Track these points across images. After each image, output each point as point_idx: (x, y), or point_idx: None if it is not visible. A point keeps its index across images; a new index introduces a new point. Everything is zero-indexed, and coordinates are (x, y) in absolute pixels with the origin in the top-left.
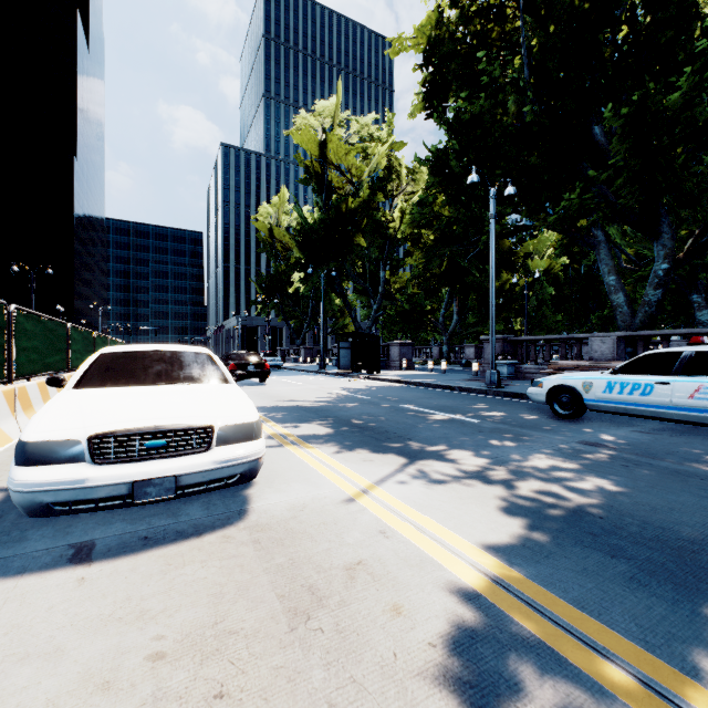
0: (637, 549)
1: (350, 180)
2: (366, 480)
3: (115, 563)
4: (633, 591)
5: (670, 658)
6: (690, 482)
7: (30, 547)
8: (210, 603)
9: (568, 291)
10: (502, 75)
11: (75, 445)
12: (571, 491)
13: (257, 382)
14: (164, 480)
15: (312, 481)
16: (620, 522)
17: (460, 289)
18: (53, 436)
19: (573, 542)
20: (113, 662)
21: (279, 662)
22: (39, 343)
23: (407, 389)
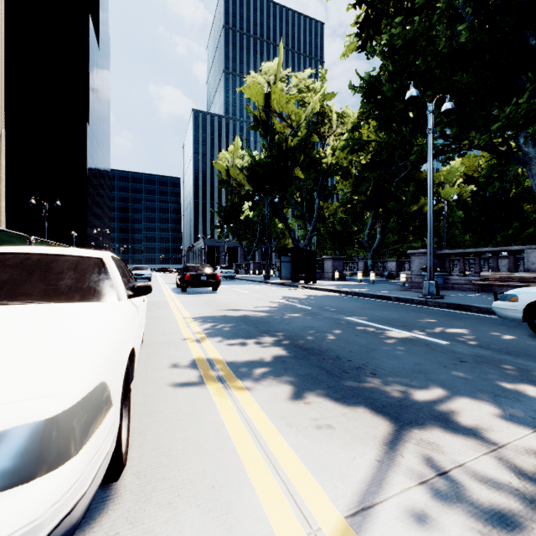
0: None
1: (289, 125)
2: (331, 505)
3: None
4: None
5: None
6: None
7: None
8: None
9: (474, 214)
10: None
11: None
12: None
13: (210, 290)
14: None
15: (223, 500)
16: None
17: (383, 212)
18: None
19: None
20: None
21: None
22: None
23: (344, 299)
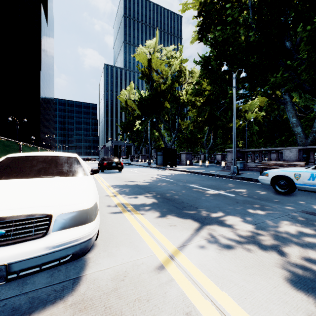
0: None
1: (162, 77)
2: (172, 245)
3: None
4: None
5: None
6: None
7: None
8: None
9: (264, 128)
10: (239, 17)
11: None
12: None
13: (117, 171)
14: None
15: (135, 245)
16: None
17: (214, 127)
18: None
19: None
20: None
21: None
22: None
23: (190, 175)
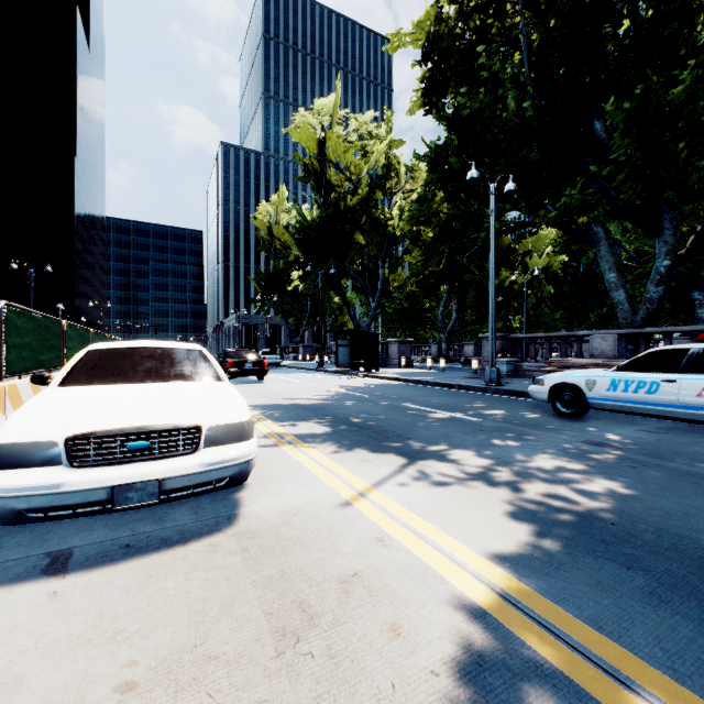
0: (654, 559)
1: (348, 178)
2: (364, 482)
3: (92, 575)
4: (654, 608)
5: (703, 691)
6: (703, 485)
7: (3, 556)
8: (191, 622)
9: (566, 289)
10: (502, 70)
11: (51, 447)
12: (579, 495)
13: (255, 379)
14: (146, 484)
15: (307, 483)
16: (633, 529)
17: (459, 287)
18: (28, 437)
19: (585, 551)
20: (76, 693)
21: (263, 694)
22: (31, 340)
23: (406, 387)
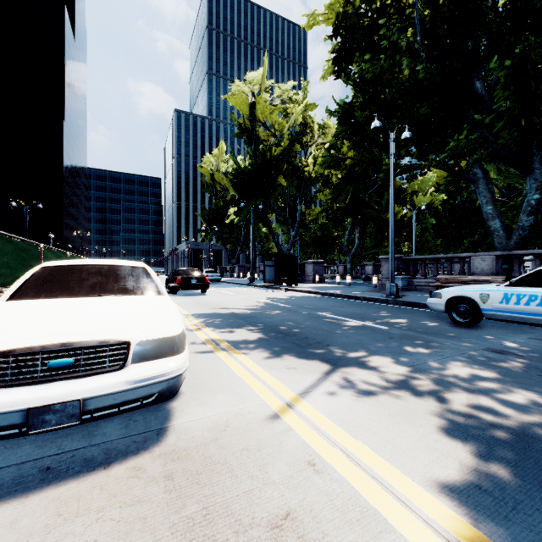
0: None
1: (273, 134)
2: (291, 391)
3: None
4: None
5: None
6: None
7: None
8: None
9: (445, 221)
10: (399, 40)
11: None
12: (502, 407)
13: (199, 292)
14: (66, 405)
15: (237, 392)
16: None
17: (361, 219)
18: None
19: (537, 484)
20: None
21: None
22: (9, 260)
23: (321, 299)
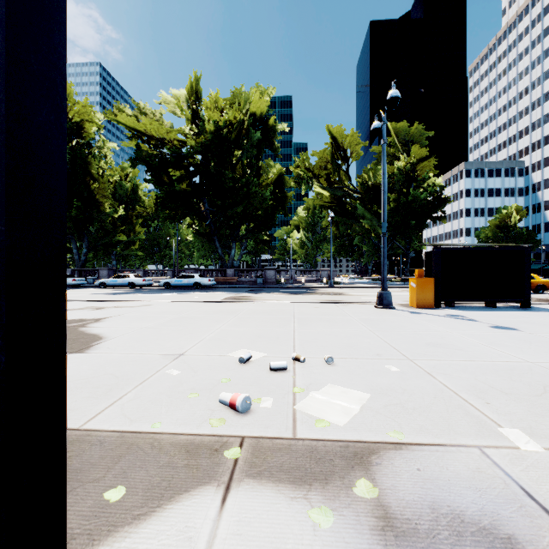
0: None
1: None
2: None
3: None
4: None
5: None
6: None
7: None
8: None
9: None
10: None
11: None
12: None
13: None
14: None
15: None
16: None
17: None
18: None
19: None
20: None
21: None
22: None
23: None
